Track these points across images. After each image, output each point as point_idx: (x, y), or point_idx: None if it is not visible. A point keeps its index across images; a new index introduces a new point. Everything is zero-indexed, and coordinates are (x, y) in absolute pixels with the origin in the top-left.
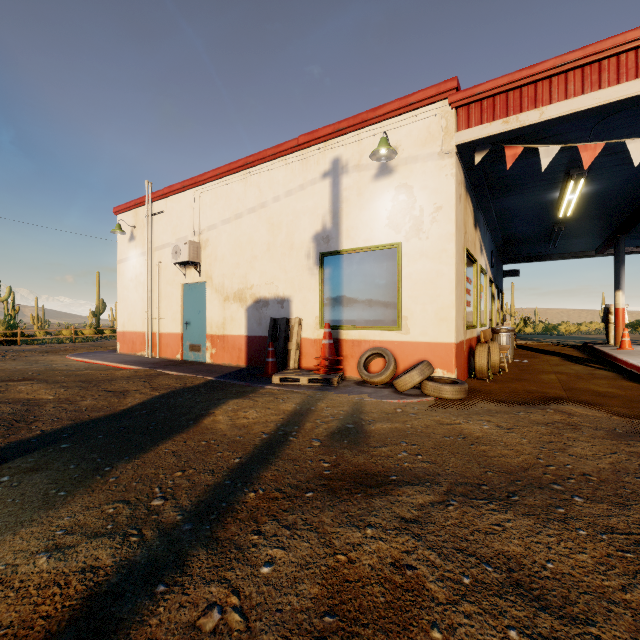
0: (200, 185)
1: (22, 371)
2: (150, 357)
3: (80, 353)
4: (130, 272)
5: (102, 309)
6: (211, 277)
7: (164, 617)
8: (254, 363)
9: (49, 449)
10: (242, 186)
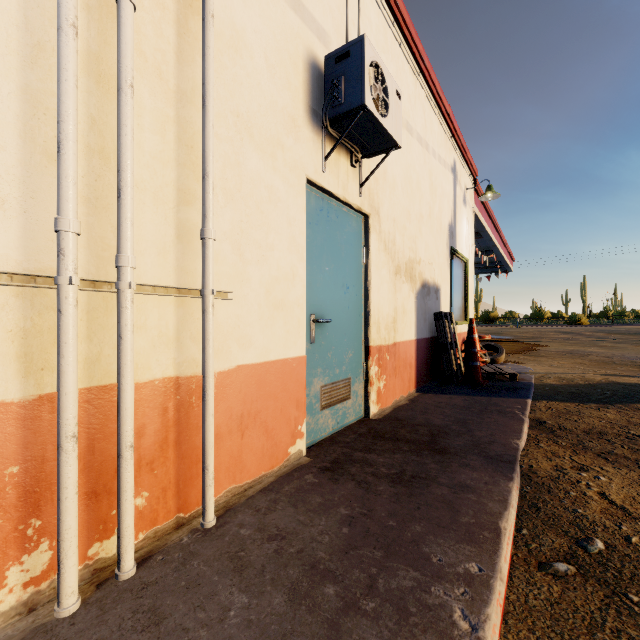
0: None
1: None
2: (134, 570)
3: None
4: None
5: None
6: (379, 211)
7: None
8: (422, 381)
9: None
10: (413, 83)
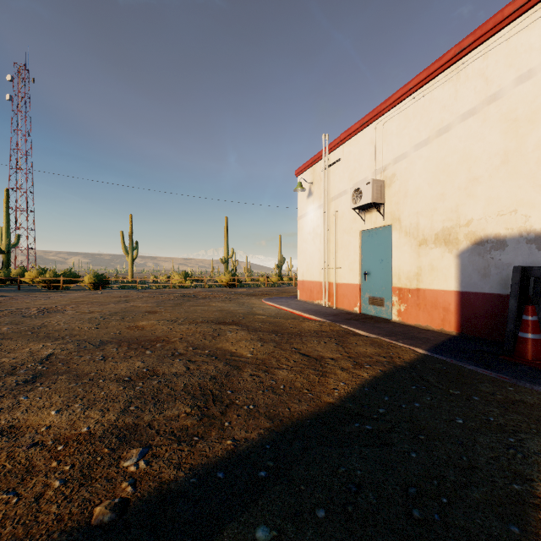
0: (383, 114)
1: (233, 313)
2: (326, 306)
3: (271, 298)
4: (308, 226)
5: (282, 262)
6: (398, 218)
7: None
8: (473, 331)
9: (236, 540)
10: (449, 88)
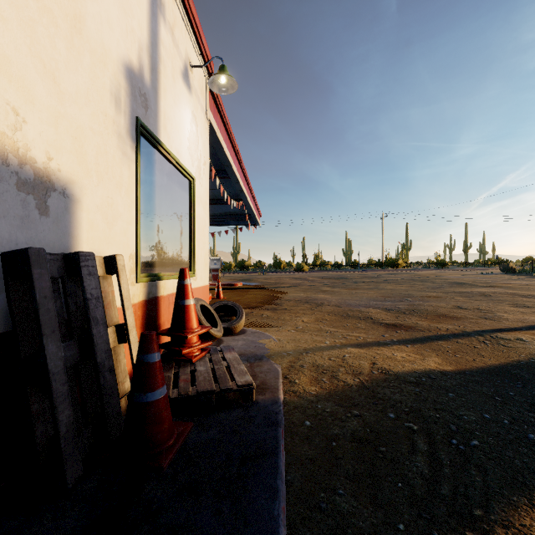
0: None
1: None
2: None
3: None
4: None
5: None
6: None
7: (478, 329)
8: None
9: None
10: None
